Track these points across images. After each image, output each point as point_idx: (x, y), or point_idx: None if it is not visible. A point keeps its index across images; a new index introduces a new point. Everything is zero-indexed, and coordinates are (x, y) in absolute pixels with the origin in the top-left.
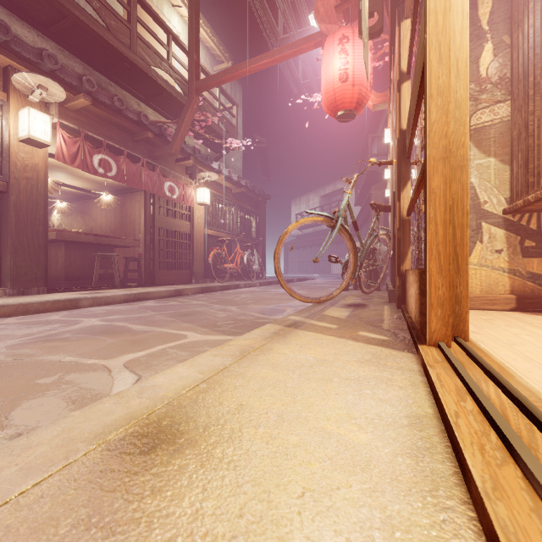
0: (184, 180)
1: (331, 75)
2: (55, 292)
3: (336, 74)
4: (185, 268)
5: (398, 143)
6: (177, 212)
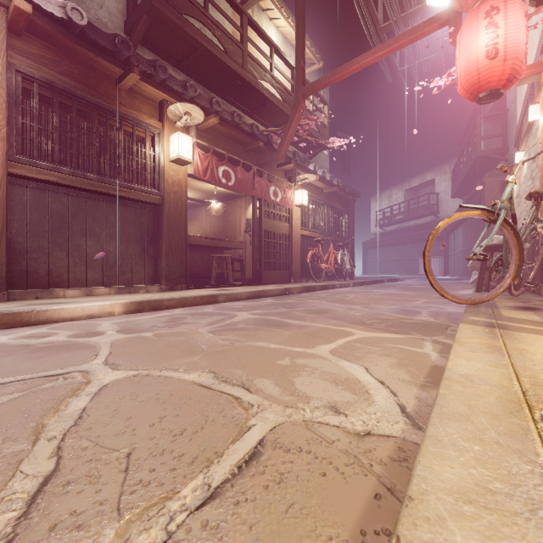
0: (284, 184)
1: (474, 54)
2: (192, 289)
3: (481, 51)
4: (284, 268)
5: None
6: (278, 214)
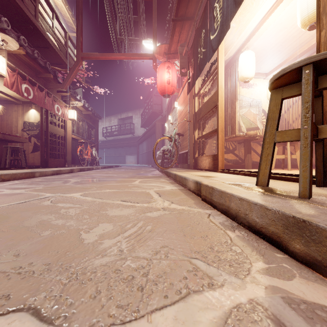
0: (61, 104)
1: (163, 80)
2: None
3: (165, 80)
4: (61, 158)
5: (193, 115)
6: (57, 122)
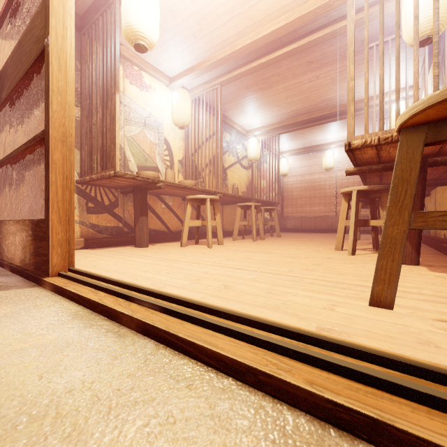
0: None
1: None
2: None
3: None
4: None
5: None
6: None
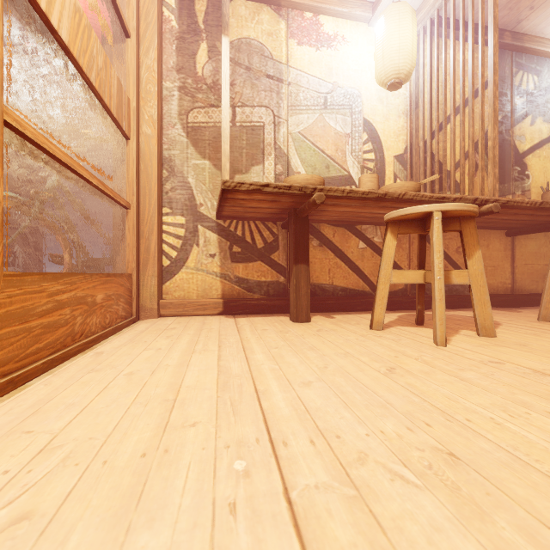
0: None
1: None
2: None
3: None
4: None
5: None
6: None
